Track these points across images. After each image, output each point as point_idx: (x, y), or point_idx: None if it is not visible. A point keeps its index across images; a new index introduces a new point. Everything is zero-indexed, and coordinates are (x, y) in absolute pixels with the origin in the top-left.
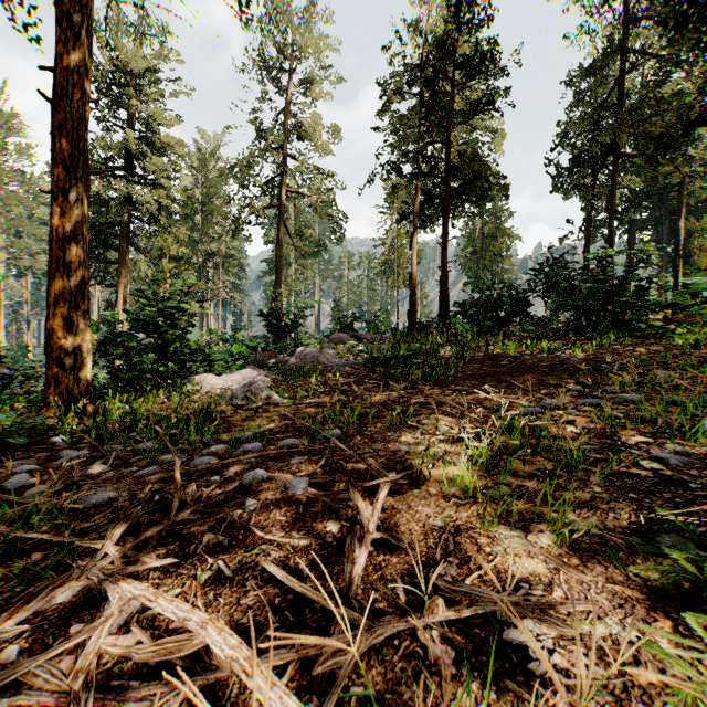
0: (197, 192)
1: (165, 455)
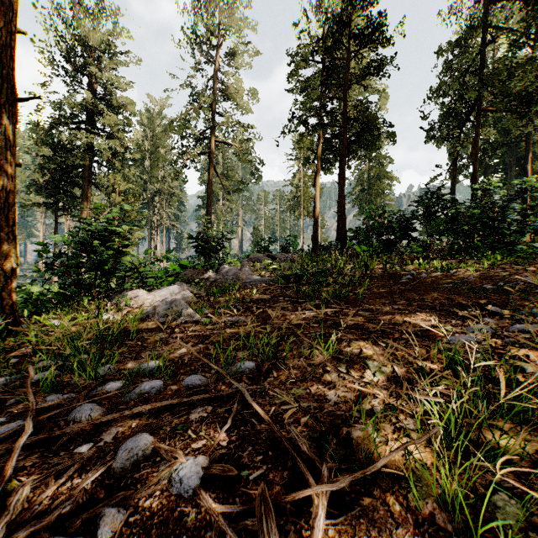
0: (146, 143)
1: (47, 397)
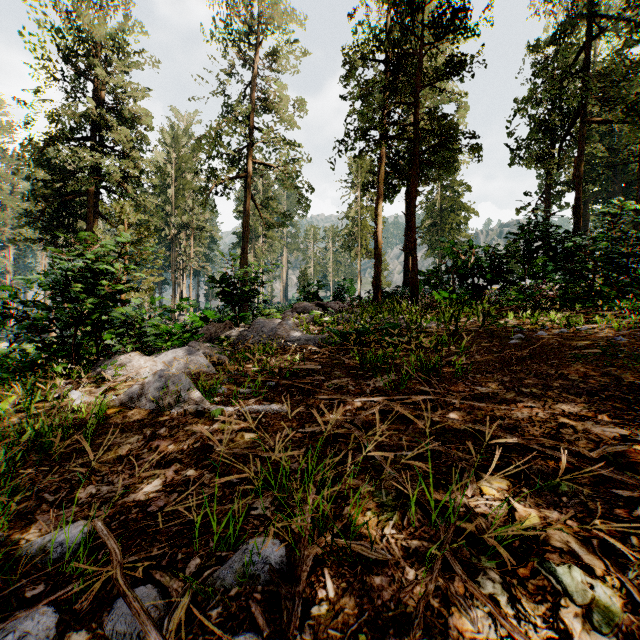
0: (169, 167)
1: None
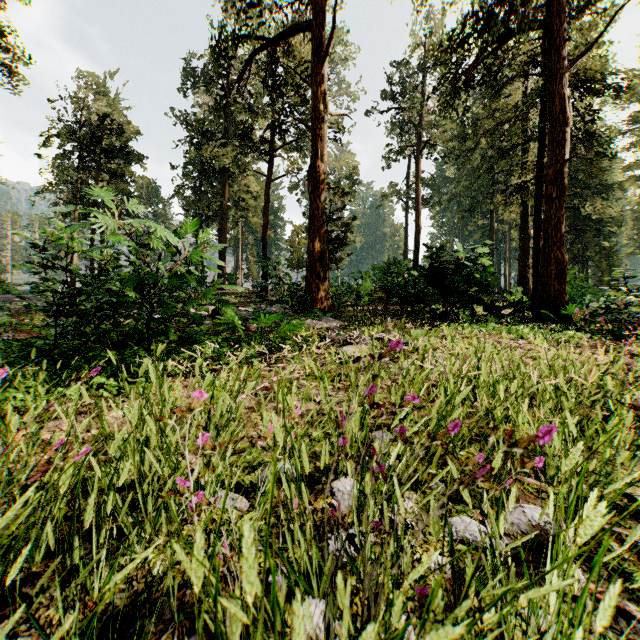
0: None
1: None
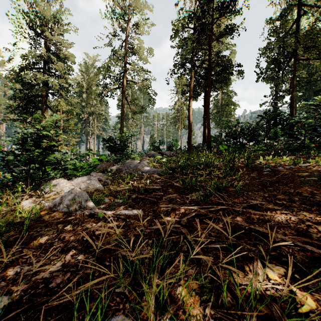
0: (84, 83)
1: None
